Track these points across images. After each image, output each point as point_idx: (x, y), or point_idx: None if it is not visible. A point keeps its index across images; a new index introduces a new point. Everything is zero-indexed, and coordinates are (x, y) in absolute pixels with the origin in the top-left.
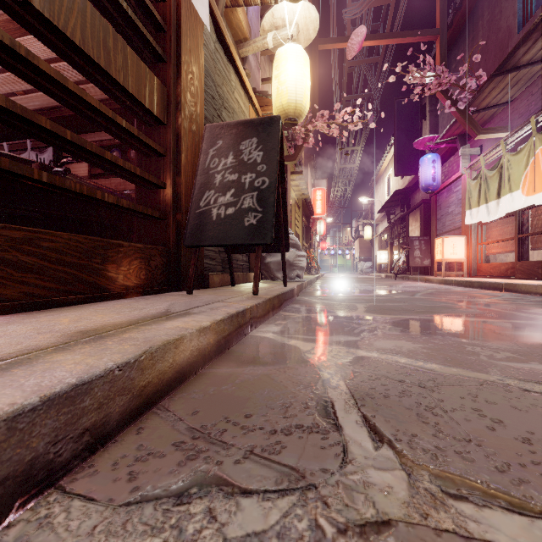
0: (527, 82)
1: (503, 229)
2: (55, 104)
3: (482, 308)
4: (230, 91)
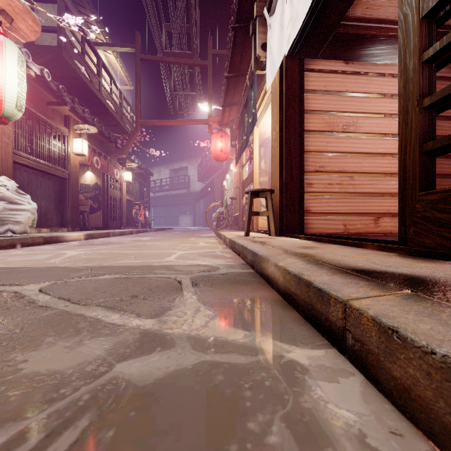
0: None
1: None
2: None
3: None
4: None
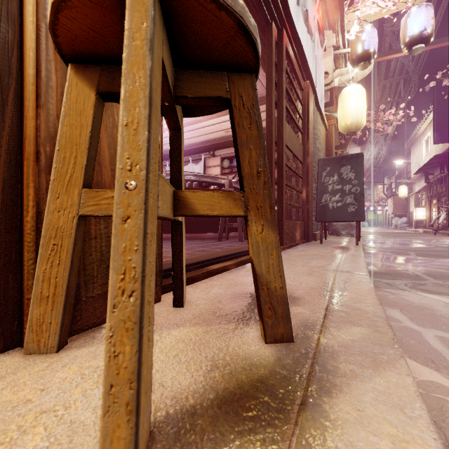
0: None
1: None
2: (208, 139)
3: None
4: (317, 126)
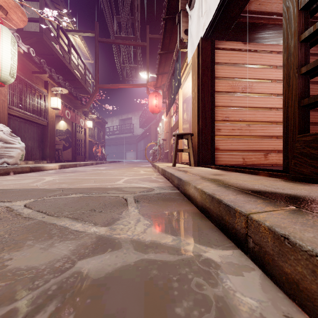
0: None
1: None
2: None
3: None
4: None
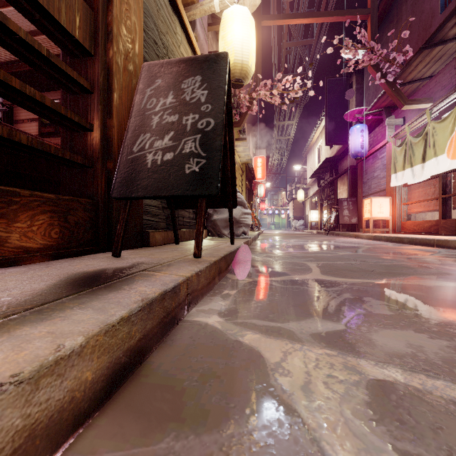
0: (449, 57)
1: (426, 191)
2: None
3: (441, 268)
4: (176, 43)
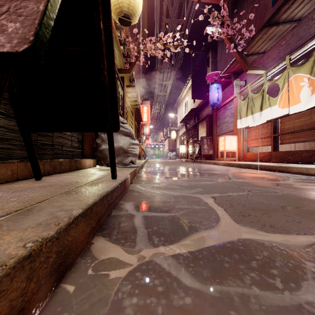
0: (277, 38)
1: (261, 131)
2: None
3: None
4: None
